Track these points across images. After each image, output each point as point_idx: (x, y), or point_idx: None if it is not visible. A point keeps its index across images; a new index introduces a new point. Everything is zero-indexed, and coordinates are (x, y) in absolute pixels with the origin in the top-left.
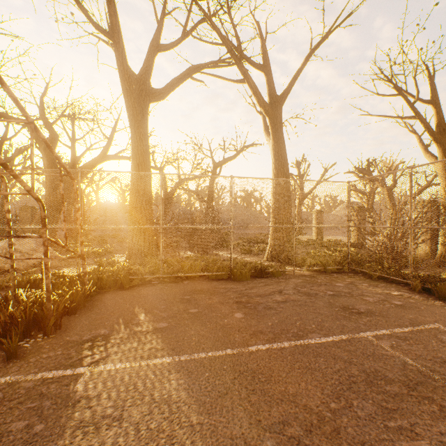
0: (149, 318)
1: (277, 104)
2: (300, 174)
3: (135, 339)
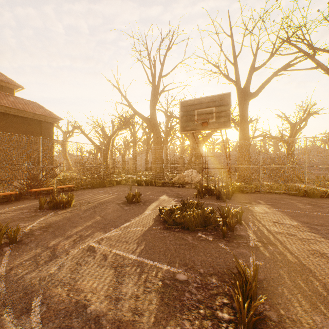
0: (262, 201)
1: None
2: None
3: (260, 204)
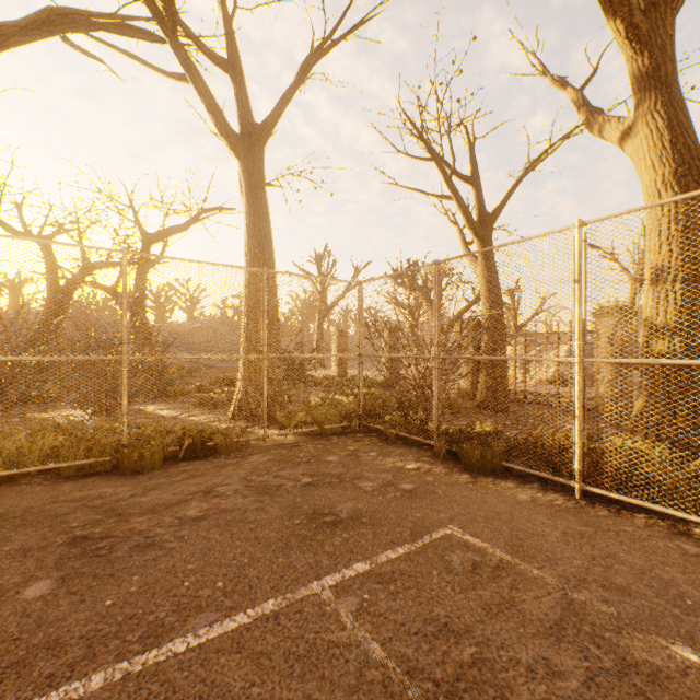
0: None
1: (254, 138)
2: (322, 275)
3: None
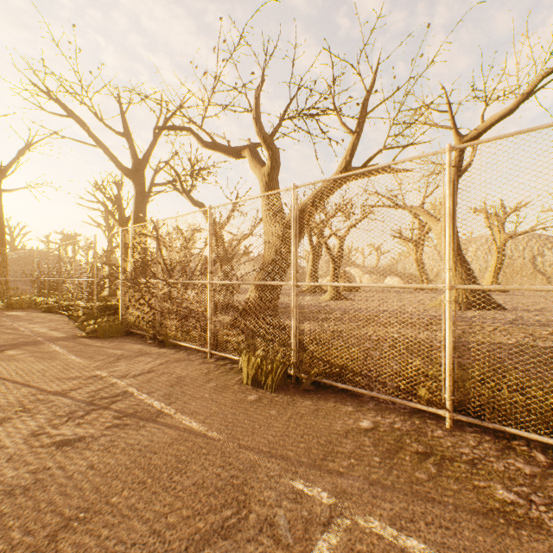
0: None
1: None
2: (110, 225)
3: None
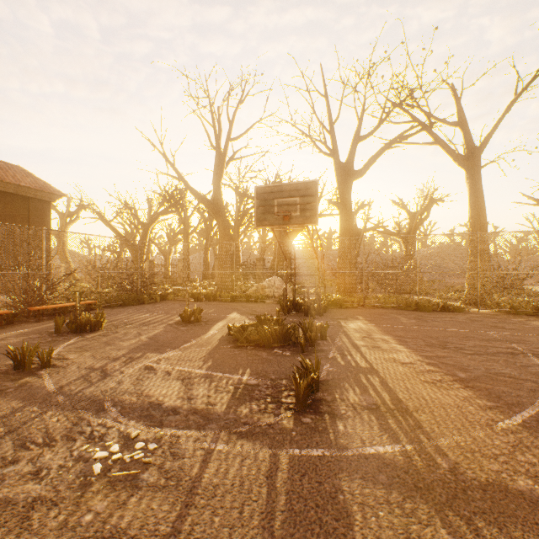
0: (361, 317)
1: (474, 155)
2: None
3: (357, 320)
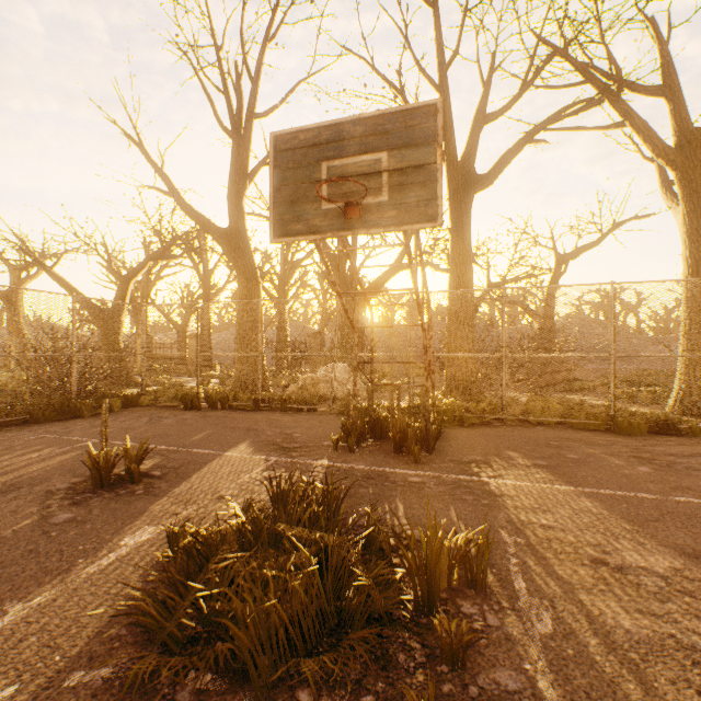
0: (518, 455)
1: (693, 144)
2: None
3: (517, 468)
